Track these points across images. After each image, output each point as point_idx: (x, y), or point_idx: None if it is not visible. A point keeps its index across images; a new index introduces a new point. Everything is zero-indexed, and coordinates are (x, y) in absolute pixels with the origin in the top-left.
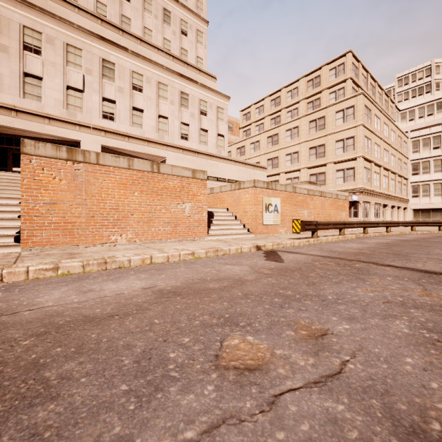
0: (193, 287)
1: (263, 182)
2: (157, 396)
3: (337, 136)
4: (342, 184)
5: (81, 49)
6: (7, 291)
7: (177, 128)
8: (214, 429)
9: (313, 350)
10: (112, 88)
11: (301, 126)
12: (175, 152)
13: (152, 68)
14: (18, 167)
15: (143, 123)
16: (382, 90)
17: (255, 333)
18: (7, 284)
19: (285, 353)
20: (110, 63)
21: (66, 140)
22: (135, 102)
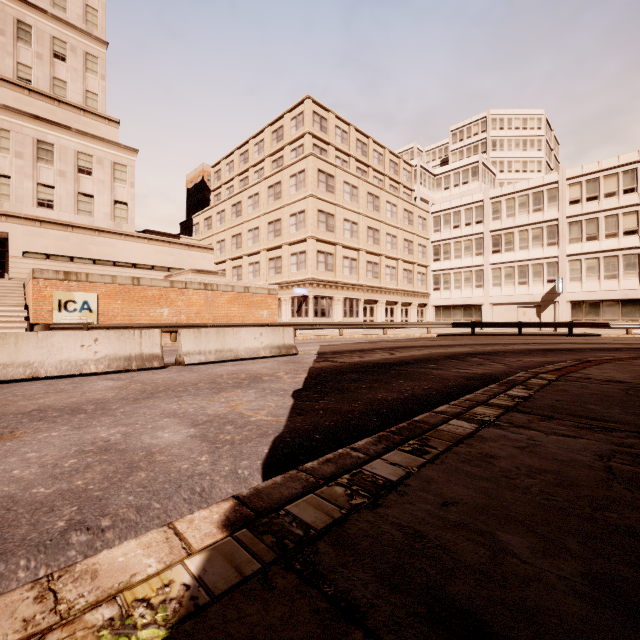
0: None
1: (55, 272)
2: None
3: (291, 209)
4: (296, 273)
5: None
6: None
7: (29, 192)
8: None
9: None
10: None
11: (261, 192)
12: (26, 226)
13: None
14: None
15: None
16: (384, 149)
17: None
18: None
19: None
20: None
21: None
22: None
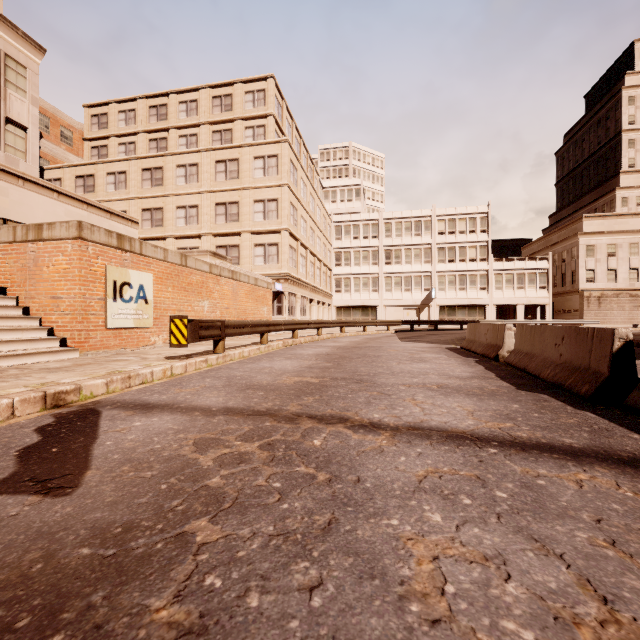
0: None
1: (107, 232)
2: None
3: (256, 193)
4: (263, 266)
5: None
6: None
7: None
8: None
9: None
10: None
11: (203, 164)
12: None
13: None
14: None
15: None
16: (307, 153)
17: None
18: None
19: None
20: None
21: None
22: None
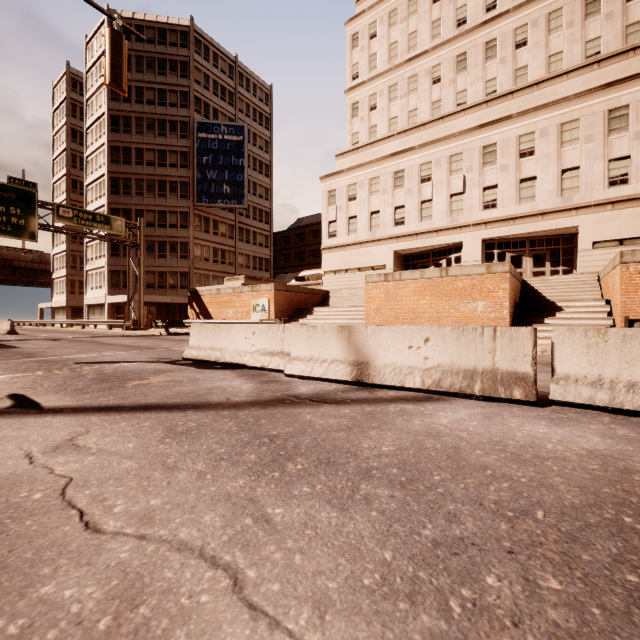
0: None
1: None
2: None
3: None
4: None
5: (462, 152)
6: None
7: (599, 174)
8: None
9: None
10: (492, 173)
11: None
12: (596, 213)
13: (549, 113)
14: None
15: (535, 194)
16: None
17: None
18: None
19: None
20: (491, 145)
21: (453, 244)
22: (523, 172)
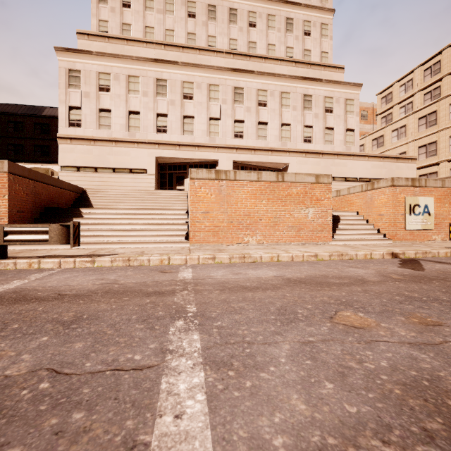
0: (315, 280)
1: (405, 179)
2: (292, 324)
3: None
4: None
5: (218, 85)
6: (193, 268)
7: (299, 133)
8: (325, 341)
9: (419, 330)
10: (241, 110)
11: None
12: (298, 157)
13: (275, 81)
14: (180, 186)
15: (267, 135)
16: None
17: (366, 312)
18: (191, 265)
19: (389, 326)
20: (240, 88)
21: (208, 161)
22: (260, 117)
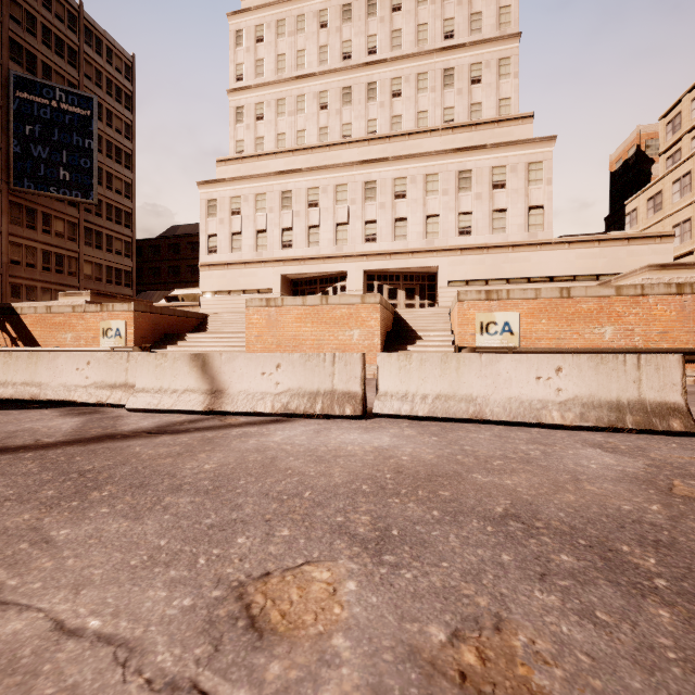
0: None
1: (477, 292)
2: None
3: None
4: None
5: (346, 184)
6: None
7: (452, 224)
8: None
9: None
10: (373, 208)
11: None
12: (450, 257)
13: (417, 163)
14: None
15: (407, 233)
16: None
17: None
18: None
19: None
20: (372, 182)
21: (339, 273)
22: (397, 212)
